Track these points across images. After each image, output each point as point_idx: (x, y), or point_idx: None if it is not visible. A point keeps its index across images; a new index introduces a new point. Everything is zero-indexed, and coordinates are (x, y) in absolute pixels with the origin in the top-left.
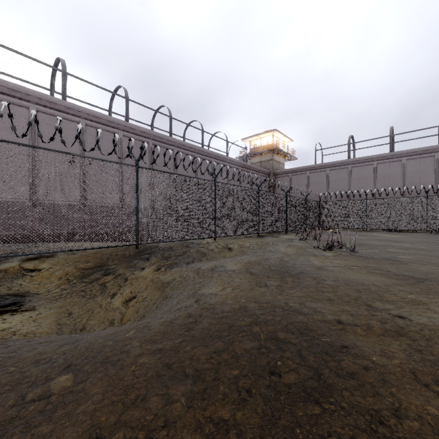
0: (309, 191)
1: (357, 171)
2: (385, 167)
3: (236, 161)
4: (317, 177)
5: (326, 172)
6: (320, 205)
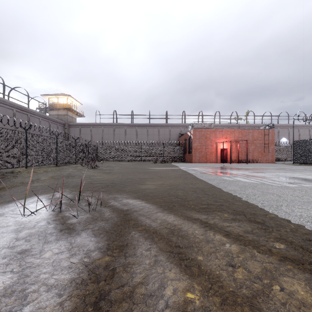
0: (92, 138)
1: (117, 130)
2: (129, 130)
3: (37, 112)
4: (97, 130)
5: (102, 128)
6: (97, 147)
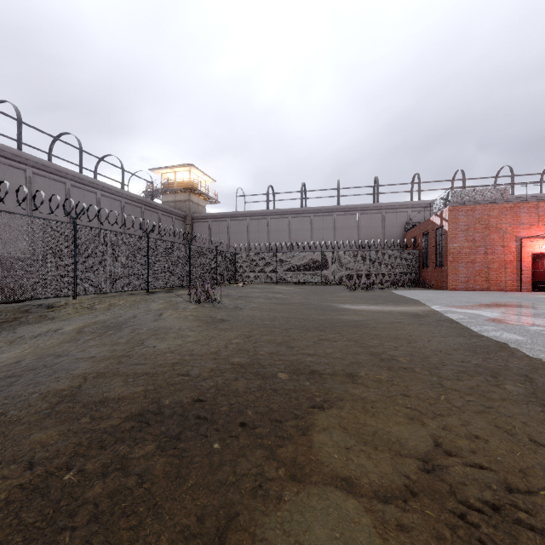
0: (230, 240)
1: (275, 223)
2: (297, 222)
3: (136, 197)
4: (238, 226)
5: (247, 221)
6: (236, 257)
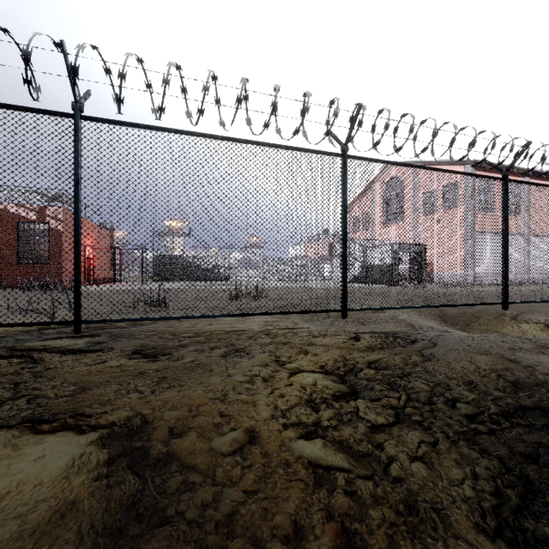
0: None
1: None
2: None
3: None
4: None
5: None
6: None
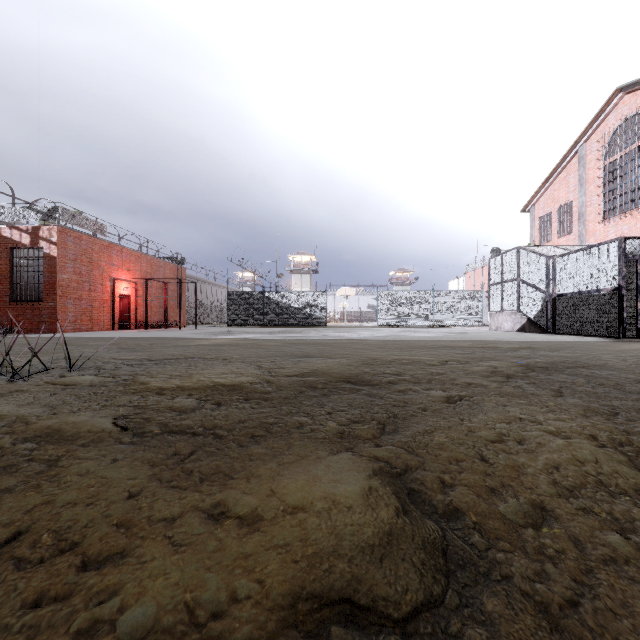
0: None
1: None
2: None
3: None
4: None
5: None
6: None
